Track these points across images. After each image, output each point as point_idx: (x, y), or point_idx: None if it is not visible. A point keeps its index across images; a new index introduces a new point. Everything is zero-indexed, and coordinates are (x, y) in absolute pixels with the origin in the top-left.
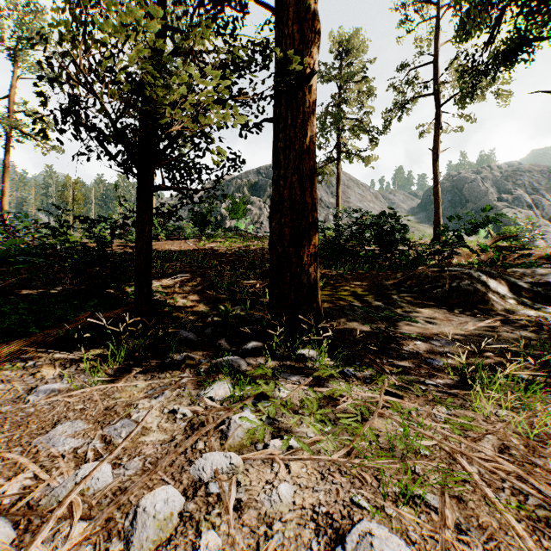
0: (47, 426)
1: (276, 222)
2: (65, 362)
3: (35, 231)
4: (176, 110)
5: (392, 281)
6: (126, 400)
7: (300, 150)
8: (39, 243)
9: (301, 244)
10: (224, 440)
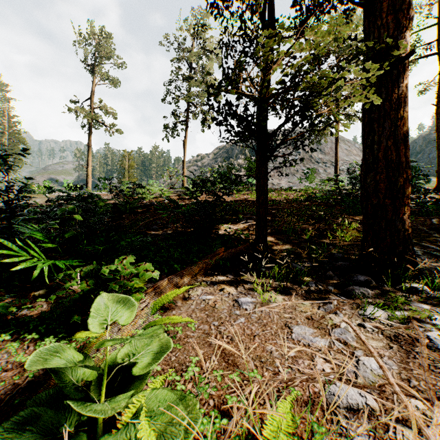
0: (283, 327)
1: (371, 179)
2: (230, 282)
3: (133, 190)
4: (329, 98)
5: (428, 226)
6: (312, 314)
7: (395, 118)
8: (166, 199)
9: (397, 196)
10: (438, 352)
